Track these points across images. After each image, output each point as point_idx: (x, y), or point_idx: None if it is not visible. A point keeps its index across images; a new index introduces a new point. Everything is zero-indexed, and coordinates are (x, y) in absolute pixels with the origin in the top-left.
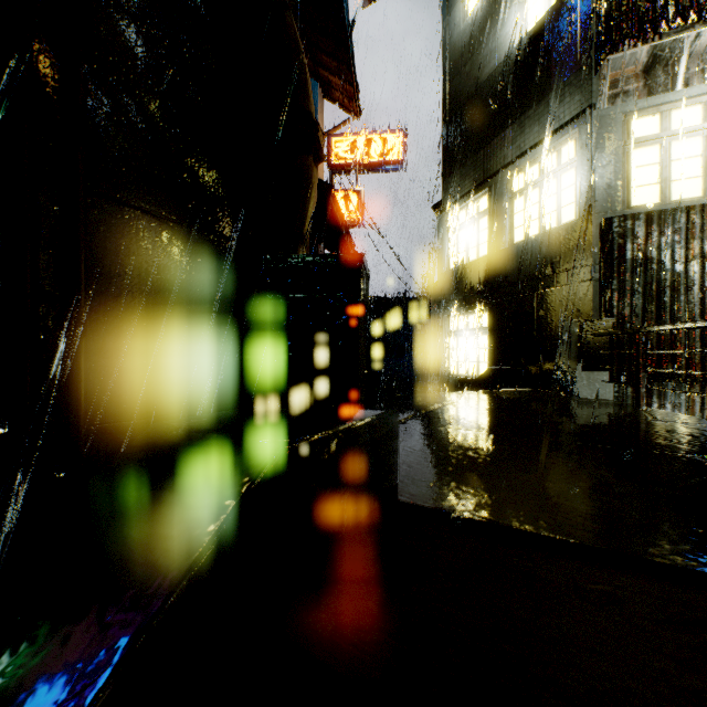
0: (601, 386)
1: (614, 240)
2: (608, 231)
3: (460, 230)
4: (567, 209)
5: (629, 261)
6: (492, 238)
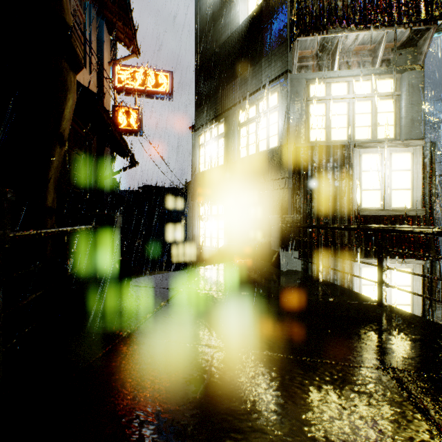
0: (294, 260)
1: (301, 162)
2: (298, 156)
3: (206, 145)
4: (273, 138)
5: (309, 177)
6: (226, 153)
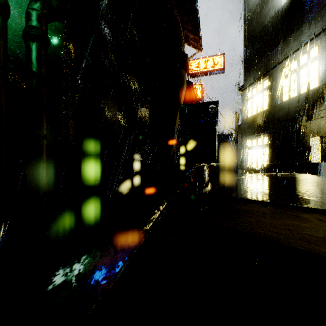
0: None
1: None
2: None
3: (253, 98)
4: (313, 81)
5: None
6: (270, 100)
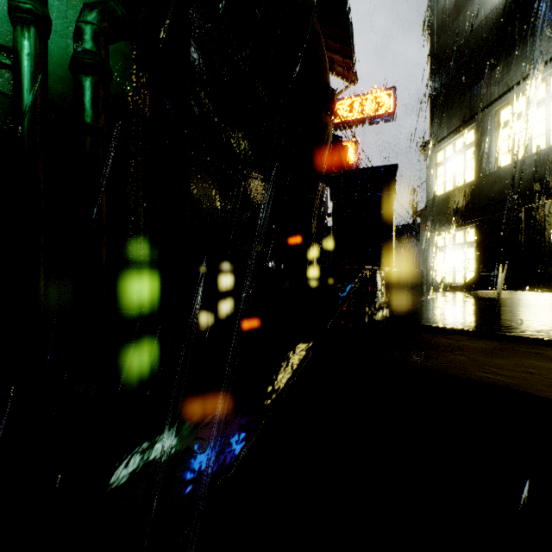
0: None
1: None
2: None
3: (446, 162)
4: None
5: None
6: (478, 165)
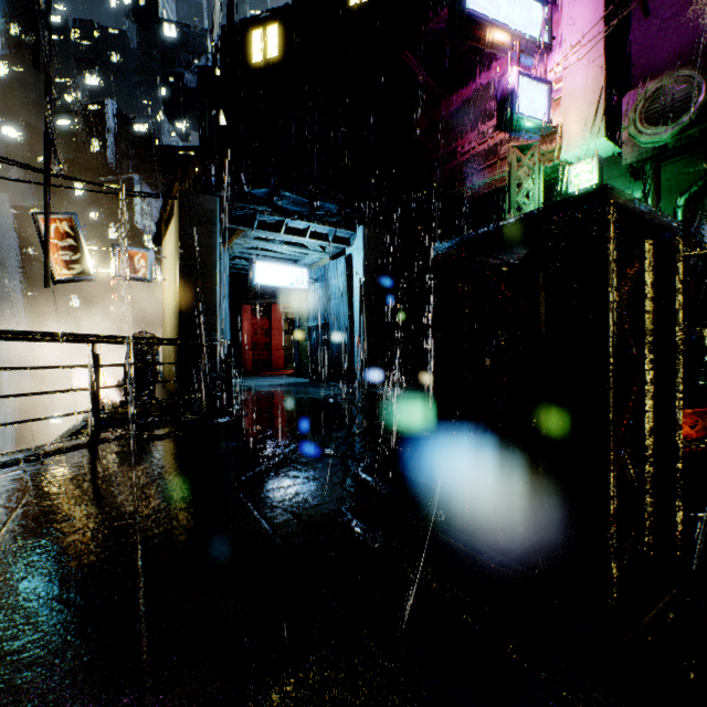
0: None
1: None
2: None
3: None
4: None
5: None
6: None
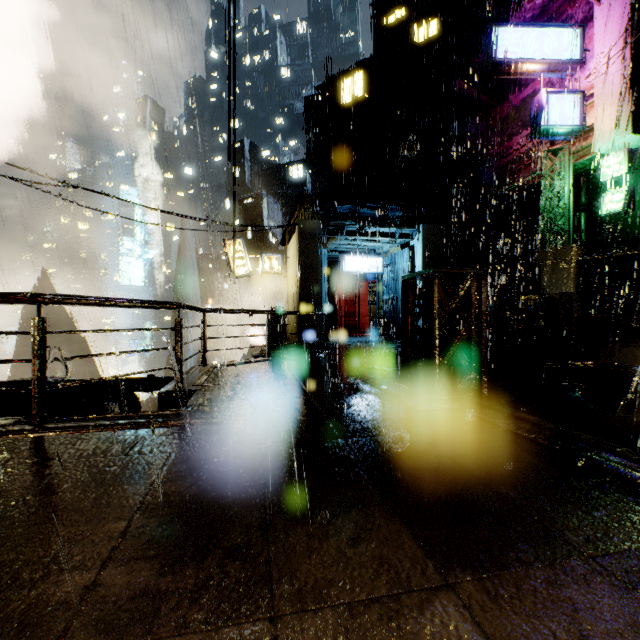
0: None
1: None
2: None
3: None
4: None
5: None
6: None
